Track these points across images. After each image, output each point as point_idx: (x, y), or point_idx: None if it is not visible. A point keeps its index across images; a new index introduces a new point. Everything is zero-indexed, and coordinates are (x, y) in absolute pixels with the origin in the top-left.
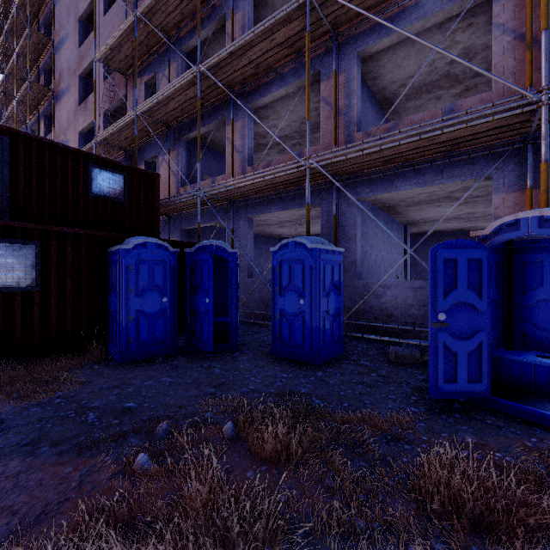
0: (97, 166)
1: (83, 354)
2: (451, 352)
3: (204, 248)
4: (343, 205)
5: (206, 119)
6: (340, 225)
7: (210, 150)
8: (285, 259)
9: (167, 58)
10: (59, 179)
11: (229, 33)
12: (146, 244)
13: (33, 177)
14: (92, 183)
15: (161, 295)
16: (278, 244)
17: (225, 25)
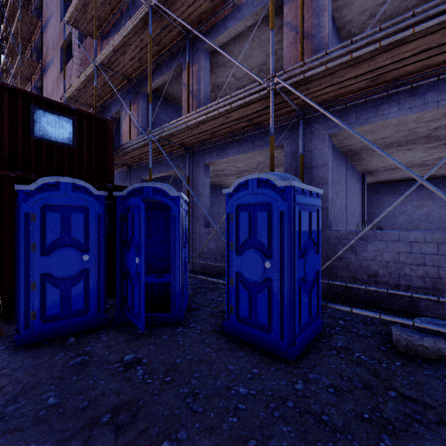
0: (40, 107)
1: None
2: None
3: (140, 191)
4: (311, 143)
5: (164, 68)
6: (307, 167)
7: (171, 105)
8: (243, 203)
9: (129, 15)
10: None
11: None
12: (58, 185)
13: None
14: (34, 125)
15: (82, 251)
16: (234, 183)
17: None
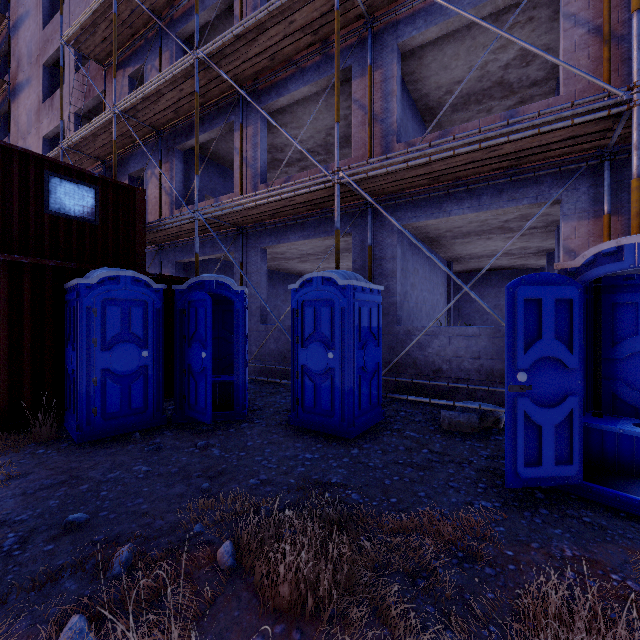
0: (56, 174)
1: (27, 431)
2: (534, 425)
3: (201, 285)
4: (380, 234)
5: (208, 124)
6: (376, 258)
7: (213, 165)
8: (309, 299)
9: (157, 44)
10: None
11: (237, 15)
12: (118, 278)
13: None
14: (49, 197)
15: (140, 347)
16: (300, 280)
17: (232, 7)
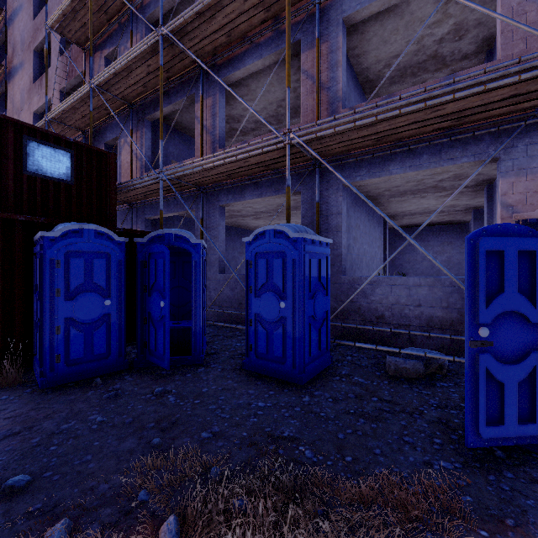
0: (34, 139)
1: None
2: (495, 382)
3: (161, 238)
4: (326, 192)
5: (173, 96)
6: (323, 214)
7: (179, 134)
8: (262, 251)
9: (129, 28)
10: None
11: None
12: (81, 231)
13: None
14: (27, 159)
15: (103, 297)
16: (253, 233)
17: None
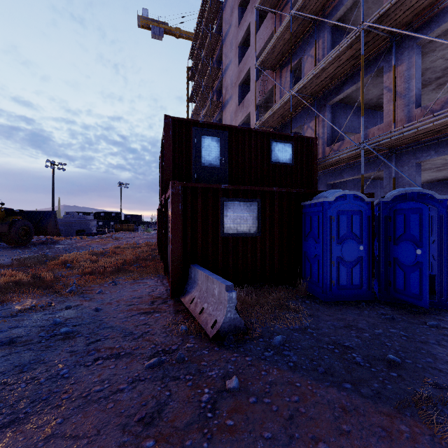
0: (274, 140)
1: (284, 287)
2: None
3: (403, 197)
4: None
5: (356, 77)
6: None
7: (350, 108)
8: None
9: (311, 39)
10: (253, 154)
11: None
12: (344, 196)
13: (239, 156)
14: (271, 154)
15: (357, 243)
16: None
17: None
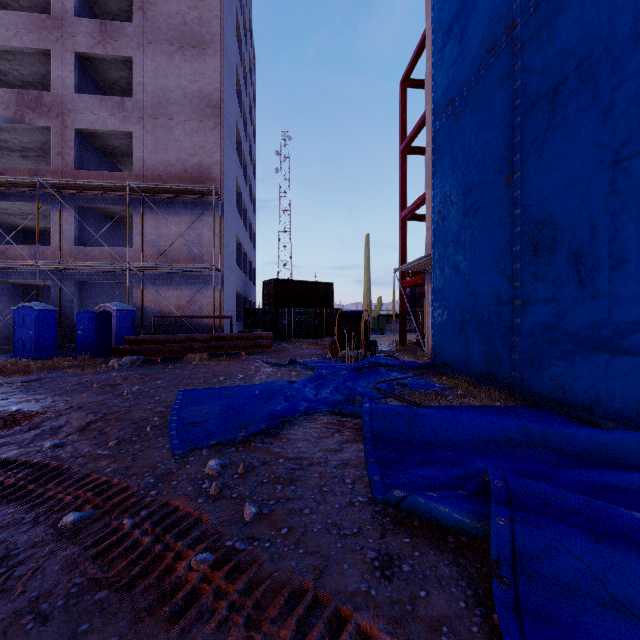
0: None
1: None
2: (84, 343)
3: None
4: (66, 283)
5: None
6: (65, 293)
7: None
8: (21, 313)
9: None
10: None
11: None
12: None
13: None
14: None
15: None
16: (17, 306)
17: None
